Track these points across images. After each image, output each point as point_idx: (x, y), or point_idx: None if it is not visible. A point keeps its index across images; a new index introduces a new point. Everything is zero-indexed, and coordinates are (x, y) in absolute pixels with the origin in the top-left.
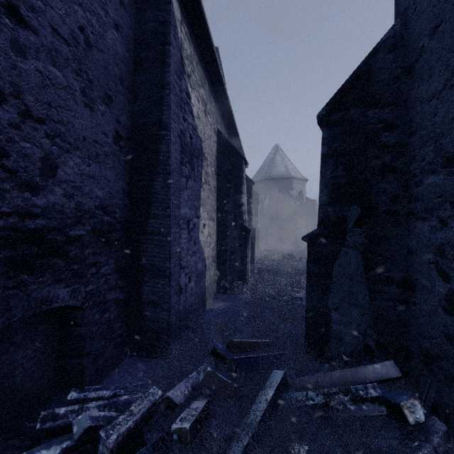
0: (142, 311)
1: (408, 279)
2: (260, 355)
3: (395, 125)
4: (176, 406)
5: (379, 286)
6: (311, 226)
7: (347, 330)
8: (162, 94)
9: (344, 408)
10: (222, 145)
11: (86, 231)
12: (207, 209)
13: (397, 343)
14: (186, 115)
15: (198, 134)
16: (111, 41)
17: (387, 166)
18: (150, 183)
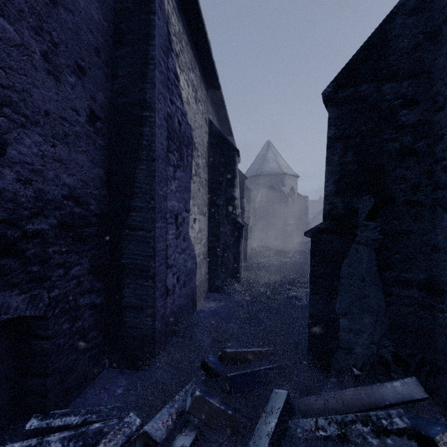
0: (122, 316)
1: (433, 281)
2: (258, 369)
3: (416, 101)
4: (155, 445)
5: (396, 289)
6: (303, 222)
7: (357, 339)
8: (146, 70)
9: (364, 441)
10: (214, 136)
11: (50, 225)
12: (198, 203)
13: (419, 356)
14: (174, 97)
15: (187, 121)
16: (84, 3)
17: (406, 149)
18: (132, 171)
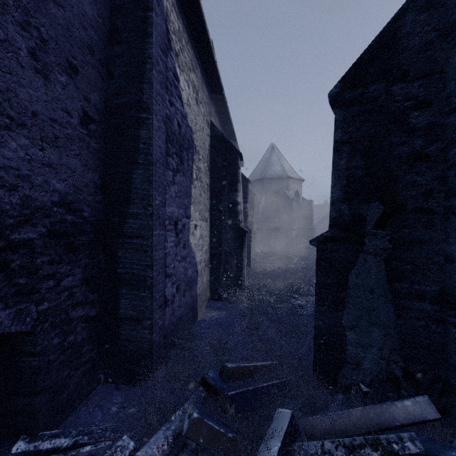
0: (118, 328)
1: (446, 294)
2: (261, 386)
3: (428, 102)
4: None
5: (407, 302)
6: (308, 227)
7: (366, 354)
8: (143, 70)
9: None
10: (216, 138)
11: (39, 234)
12: (199, 208)
13: (431, 373)
14: (173, 98)
15: (188, 123)
16: None
17: (418, 153)
18: (128, 176)
